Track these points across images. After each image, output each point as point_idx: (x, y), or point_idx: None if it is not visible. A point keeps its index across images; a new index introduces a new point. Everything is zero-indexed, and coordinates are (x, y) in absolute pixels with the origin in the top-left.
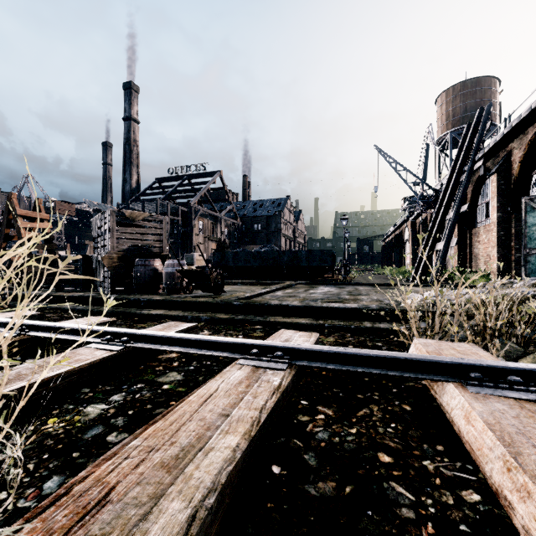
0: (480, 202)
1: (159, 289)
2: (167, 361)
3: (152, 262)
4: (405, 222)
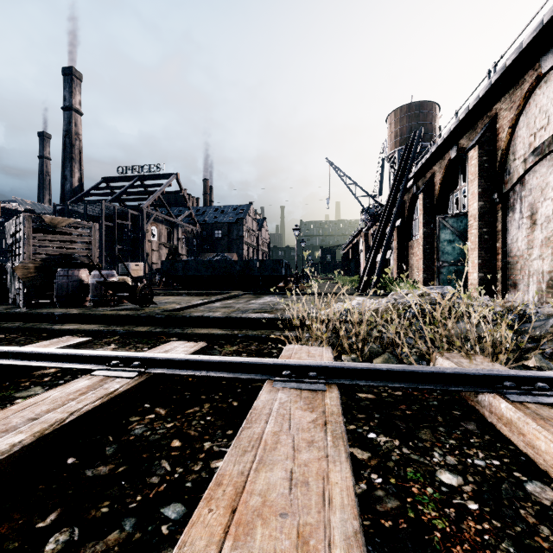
0: (415, 217)
1: (85, 301)
2: (39, 376)
3: (76, 273)
4: (360, 233)
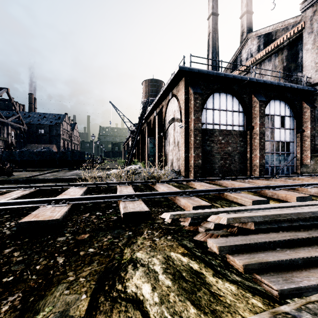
0: None
1: None
2: None
3: None
4: (130, 137)
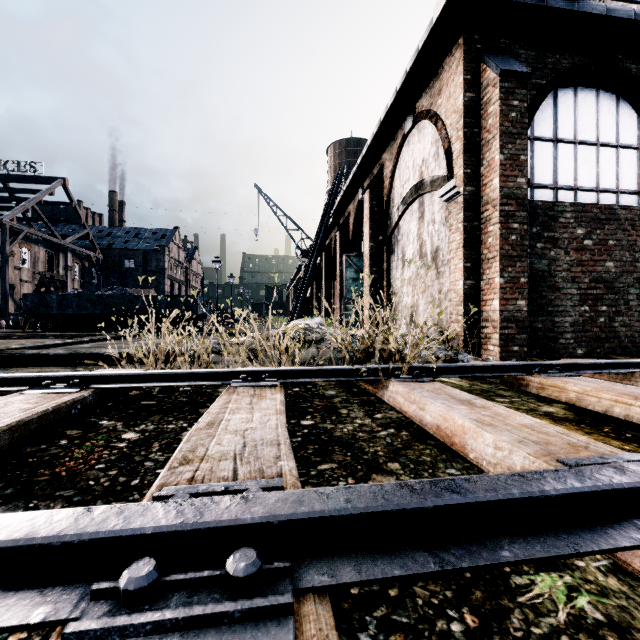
0: None
1: None
2: None
3: None
4: (300, 270)
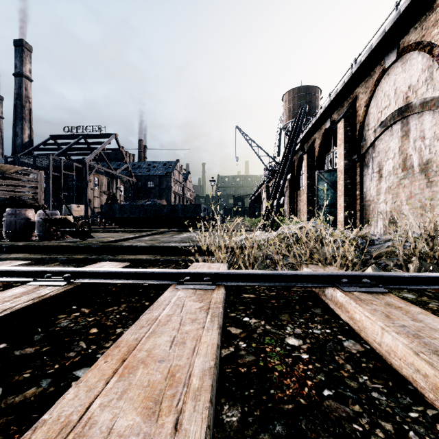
0: (302, 172)
1: (32, 236)
2: None
3: (23, 212)
4: (263, 185)
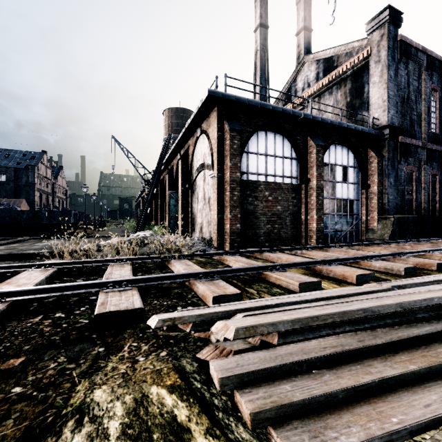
0: None
1: None
2: None
3: None
4: (145, 190)
